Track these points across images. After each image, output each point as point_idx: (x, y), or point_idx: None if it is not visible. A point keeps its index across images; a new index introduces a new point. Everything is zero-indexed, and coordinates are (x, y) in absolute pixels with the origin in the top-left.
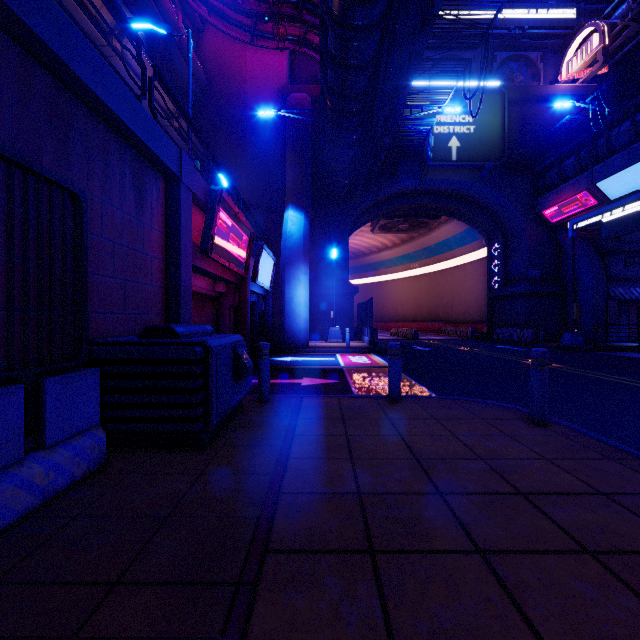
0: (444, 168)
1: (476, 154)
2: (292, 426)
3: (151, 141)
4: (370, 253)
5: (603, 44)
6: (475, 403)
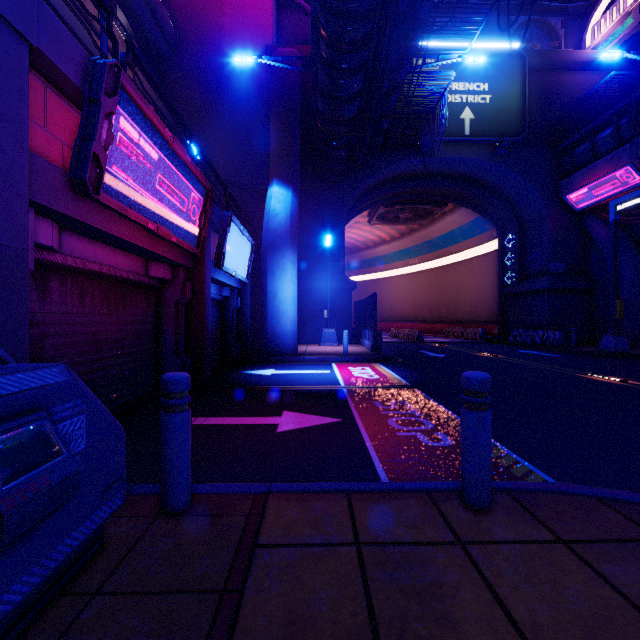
0: (455, 144)
1: (492, 128)
2: None
3: None
4: (366, 248)
5: None
6: None
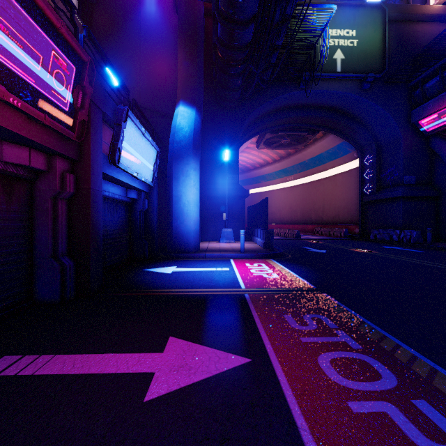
0: (328, 80)
1: (359, 66)
2: None
3: None
4: (254, 169)
5: None
6: None
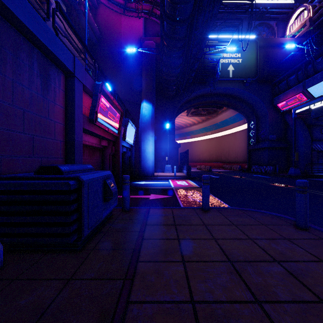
0: (225, 81)
1: (242, 74)
2: (142, 231)
3: (51, 46)
4: (186, 127)
5: (309, 16)
6: (256, 212)
